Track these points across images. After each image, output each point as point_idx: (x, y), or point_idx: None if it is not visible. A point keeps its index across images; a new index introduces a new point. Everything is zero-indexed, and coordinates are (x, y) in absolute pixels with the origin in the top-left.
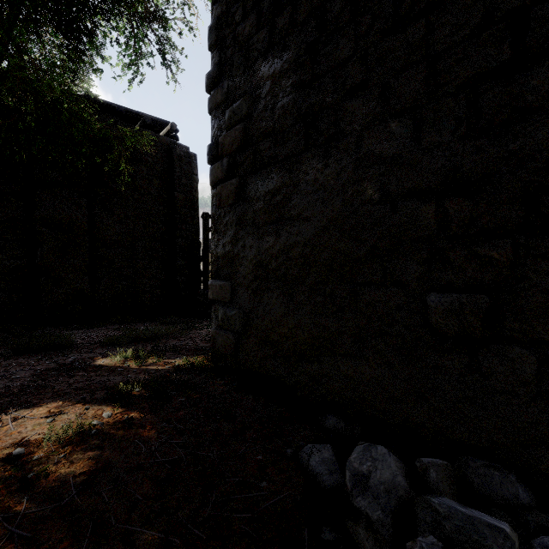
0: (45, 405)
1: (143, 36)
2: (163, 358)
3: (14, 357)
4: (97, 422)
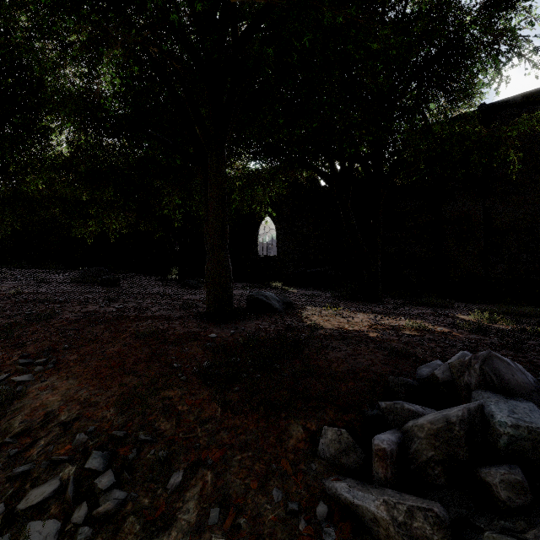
0: (415, 320)
1: (496, 57)
2: (513, 323)
3: (416, 306)
4: (431, 328)
